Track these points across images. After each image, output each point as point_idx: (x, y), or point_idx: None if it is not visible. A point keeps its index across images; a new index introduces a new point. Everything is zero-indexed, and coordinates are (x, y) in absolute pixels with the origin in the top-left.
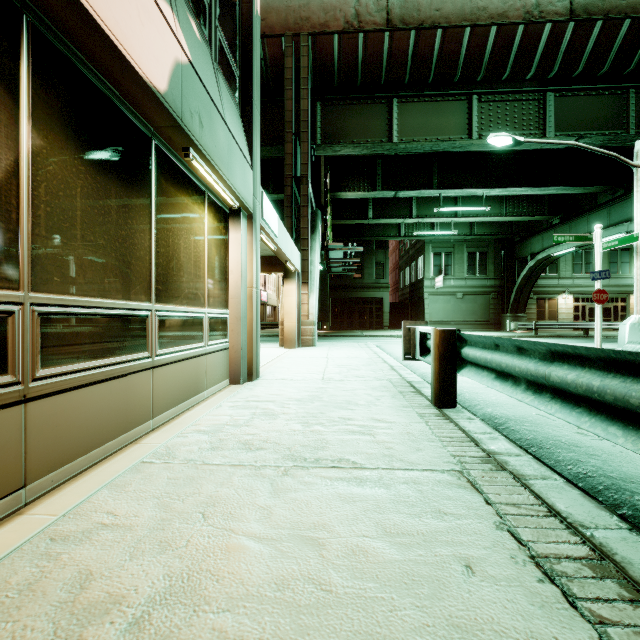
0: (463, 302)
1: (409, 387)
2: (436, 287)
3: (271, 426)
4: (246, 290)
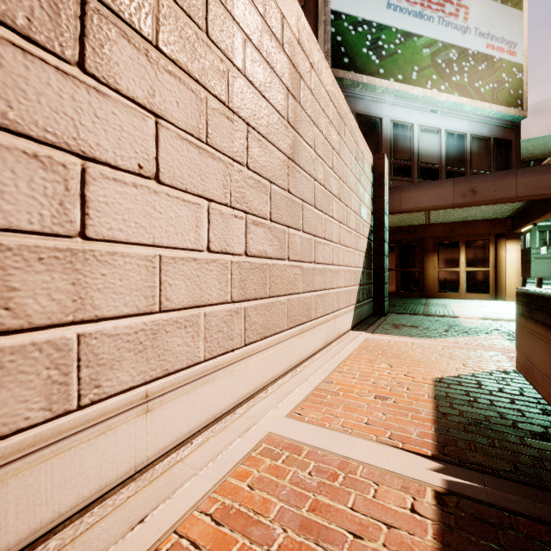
0: None
1: None
2: (541, 254)
3: None
4: None
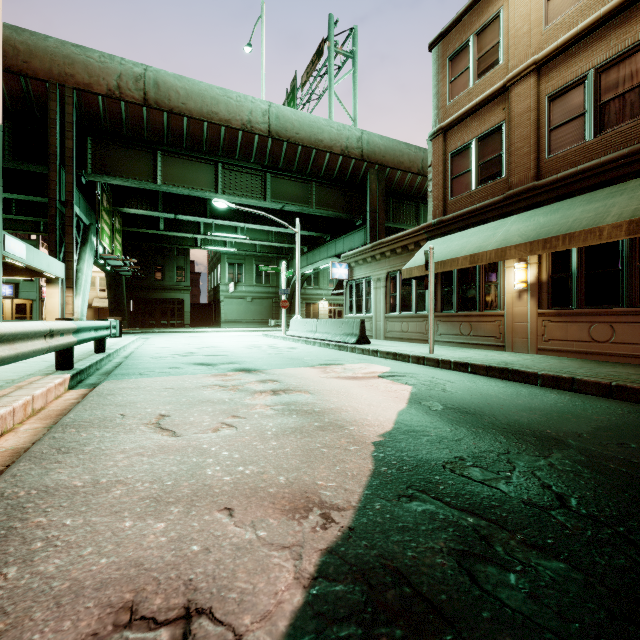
0: (253, 304)
1: None
2: (230, 292)
3: None
4: None
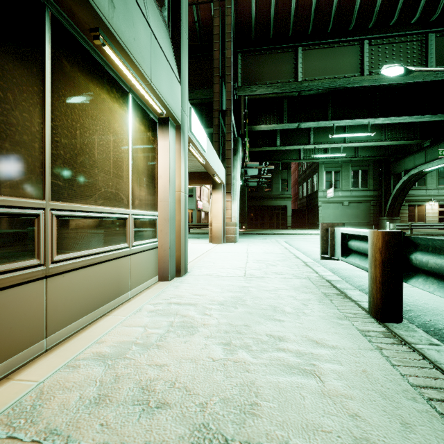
0: (348, 208)
1: (331, 288)
2: (327, 197)
3: (186, 349)
4: (175, 194)
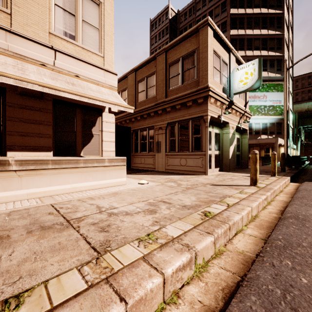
0: None
1: None
2: None
3: None
4: (292, 153)
